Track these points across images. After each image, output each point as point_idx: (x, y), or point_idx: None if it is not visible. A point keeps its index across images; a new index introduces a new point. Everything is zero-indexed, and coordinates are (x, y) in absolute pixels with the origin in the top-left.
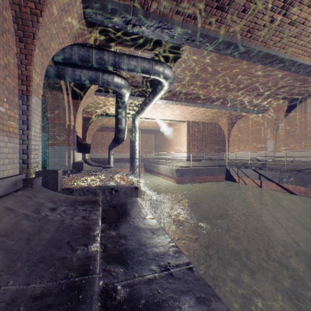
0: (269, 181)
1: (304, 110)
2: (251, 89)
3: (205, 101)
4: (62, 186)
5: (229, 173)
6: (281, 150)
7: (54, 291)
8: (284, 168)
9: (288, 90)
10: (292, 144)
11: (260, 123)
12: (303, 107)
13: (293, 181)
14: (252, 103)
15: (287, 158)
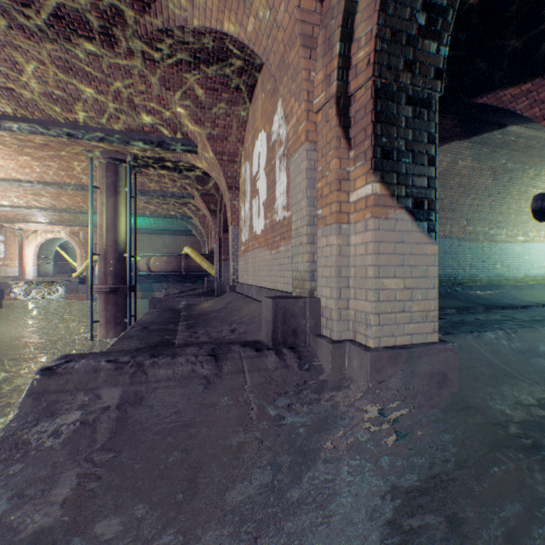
0: None
1: None
2: None
3: None
4: (272, 342)
5: None
6: None
7: (197, 317)
8: None
9: None
10: None
11: None
12: None
13: None
14: None
15: None
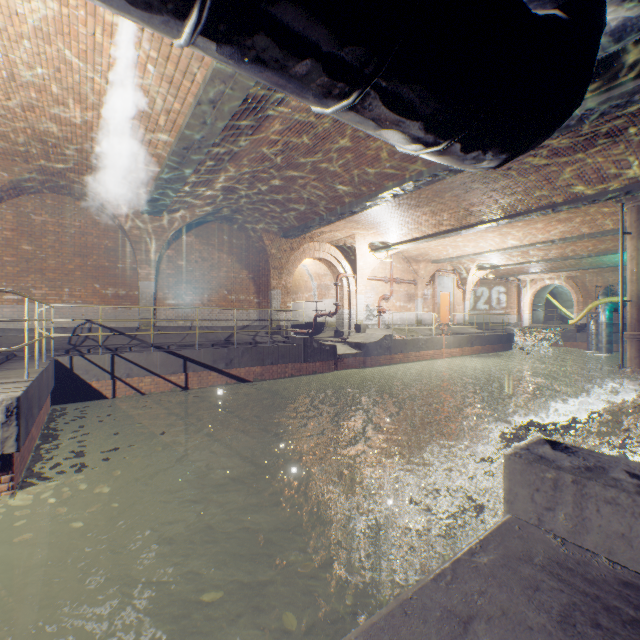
0: (209, 370)
1: (209, 240)
2: (268, 176)
3: (222, 135)
4: None
5: (74, 375)
6: (169, 306)
7: None
8: (198, 341)
9: (253, 204)
10: (190, 296)
11: (131, 235)
12: (207, 234)
13: (250, 361)
14: (197, 193)
15: (181, 322)
